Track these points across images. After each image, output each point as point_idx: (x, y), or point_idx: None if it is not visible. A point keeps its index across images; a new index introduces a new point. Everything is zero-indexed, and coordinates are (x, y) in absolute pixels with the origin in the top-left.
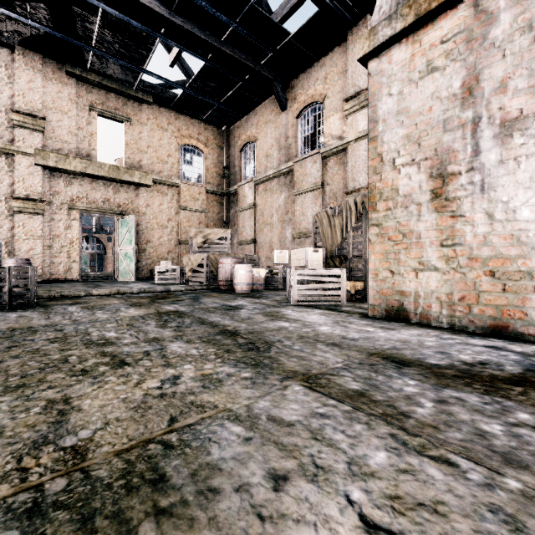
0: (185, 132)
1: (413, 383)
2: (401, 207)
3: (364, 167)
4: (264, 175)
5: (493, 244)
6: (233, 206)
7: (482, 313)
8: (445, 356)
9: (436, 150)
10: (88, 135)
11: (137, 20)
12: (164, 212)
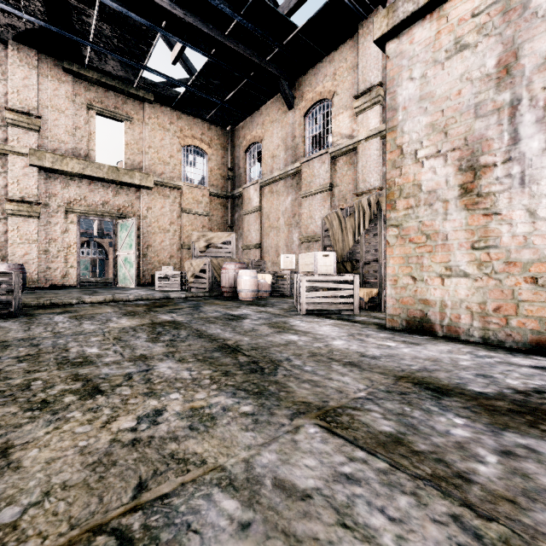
0: (187, 132)
1: (461, 422)
2: (425, 205)
3: (376, 167)
4: (270, 177)
5: (536, 246)
6: (238, 210)
7: (522, 326)
8: (489, 381)
9: (466, 140)
10: (86, 134)
11: (136, 13)
12: (166, 216)
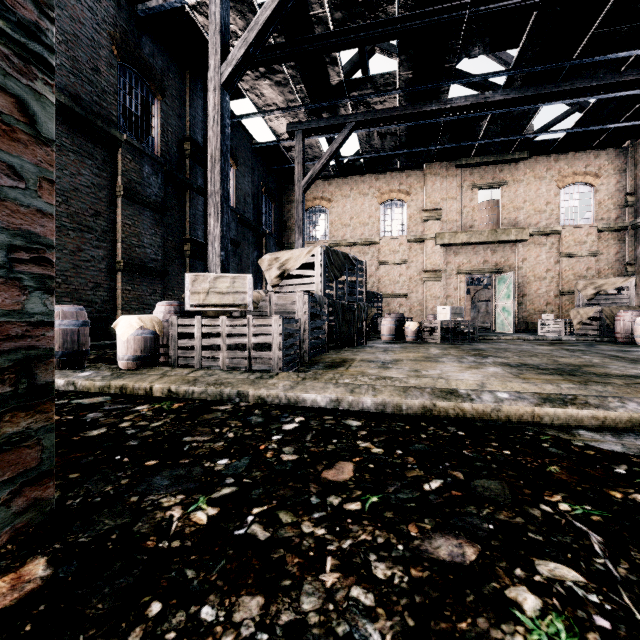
0: (567, 171)
1: None
2: None
3: None
4: None
5: None
6: None
7: None
8: None
9: None
10: (470, 210)
11: (521, 105)
12: (541, 264)
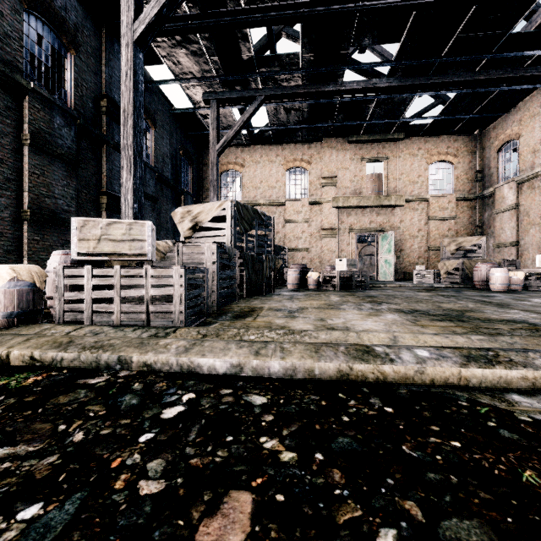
0: (433, 151)
1: None
2: None
3: None
4: (529, 174)
5: None
6: (488, 209)
7: None
8: None
9: None
10: (360, 179)
11: (400, 93)
12: (414, 225)
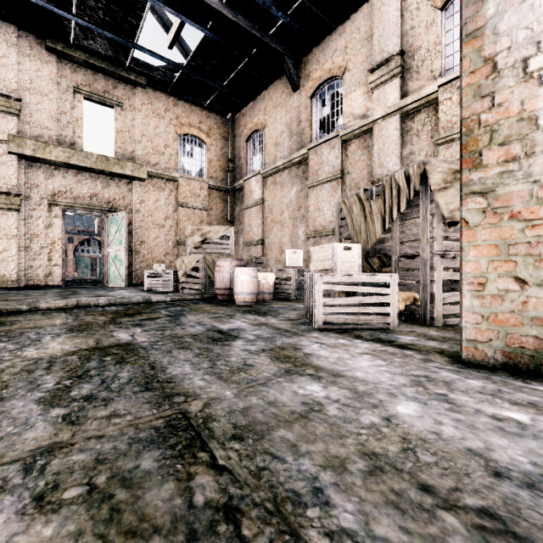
0: (184, 120)
1: None
2: None
3: (395, 149)
4: (273, 167)
5: None
6: (239, 203)
7: None
8: None
9: None
10: (72, 120)
11: None
12: (160, 210)
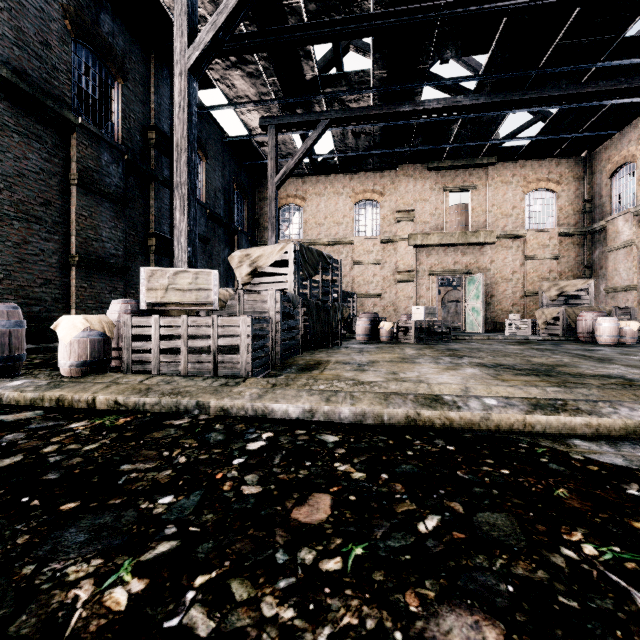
0: (531, 178)
1: None
2: None
3: None
4: None
5: None
6: (598, 246)
7: None
8: None
9: None
10: (442, 212)
11: (490, 111)
12: (508, 266)
